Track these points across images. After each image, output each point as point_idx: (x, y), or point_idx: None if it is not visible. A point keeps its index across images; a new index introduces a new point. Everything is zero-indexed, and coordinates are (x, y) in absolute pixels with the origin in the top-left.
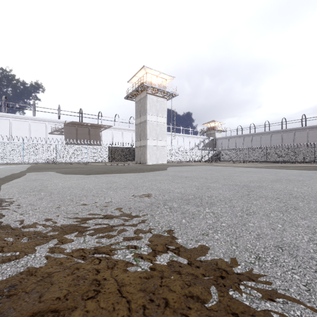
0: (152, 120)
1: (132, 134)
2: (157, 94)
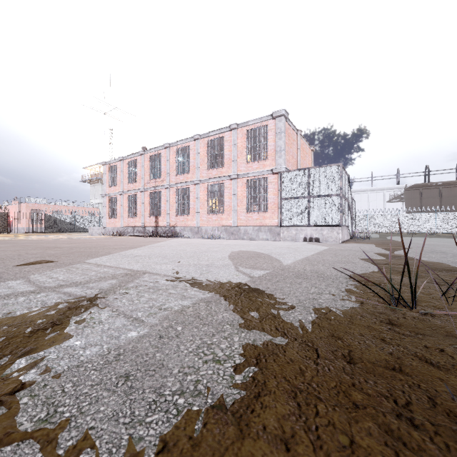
0: None
1: None
2: None
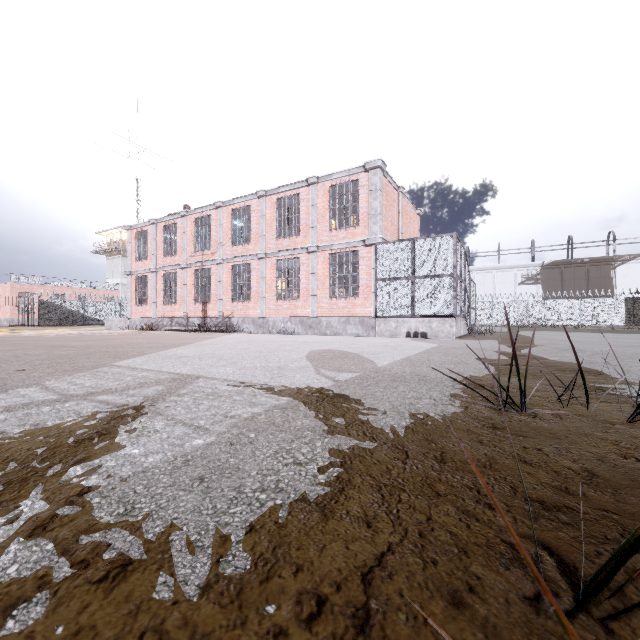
0: None
1: None
2: None
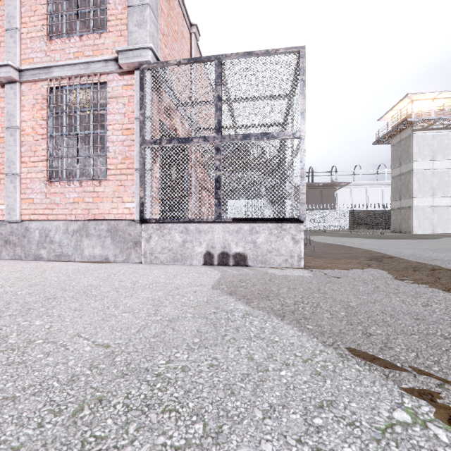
0: (423, 168)
1: (382, 190)
2: (433, 127)
